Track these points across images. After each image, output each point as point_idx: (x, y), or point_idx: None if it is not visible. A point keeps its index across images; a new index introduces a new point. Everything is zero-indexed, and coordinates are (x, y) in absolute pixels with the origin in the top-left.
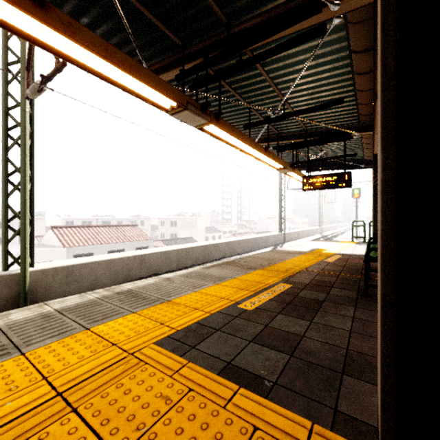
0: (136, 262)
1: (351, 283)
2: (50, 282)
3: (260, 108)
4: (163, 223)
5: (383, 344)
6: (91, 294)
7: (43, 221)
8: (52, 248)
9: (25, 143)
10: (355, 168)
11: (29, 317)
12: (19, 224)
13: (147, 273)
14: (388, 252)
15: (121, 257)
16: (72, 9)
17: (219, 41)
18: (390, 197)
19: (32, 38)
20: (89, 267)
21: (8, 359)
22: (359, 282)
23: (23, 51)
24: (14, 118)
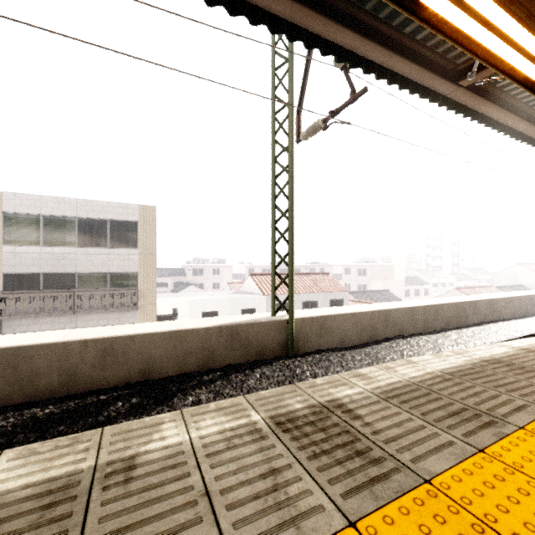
0: (380, 319)
1: None
2: (308, 332)
3: None
4: (348, 271)
5: None
6: (447, 357)
7: (230, 269)
8: (254, 295)
9: (292, 188)
10: None
11: (424, 375)
12: (213, 271)
13: (391, 334)
14: None
15: (366, 311)
16: (405, 18)
17: None
18: None
19: (472, 47)
20: (337, 320)
21: (514, 431)
22: None
23: (290, 95)
24: (282, 165)
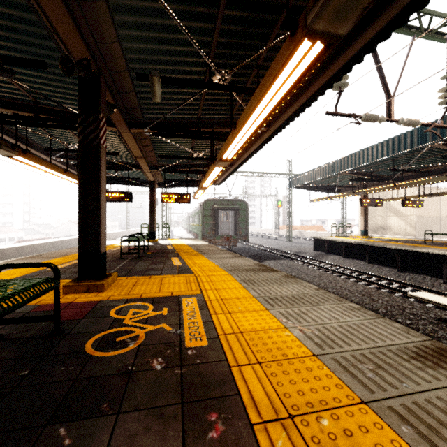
0: None
1: (118, 256)
2: None
3: (60, 142)
4: None
5: (78, 237)
6: None
7: None
8: None
9: None
10: (143, 186)
11: None
12: None
13: None
14: (78, 227)
15: None
16: None
17: (28, 105)
18: (78, 221)
19: None
20: None
21: None
22: (122, 255)
23: None
24: None
